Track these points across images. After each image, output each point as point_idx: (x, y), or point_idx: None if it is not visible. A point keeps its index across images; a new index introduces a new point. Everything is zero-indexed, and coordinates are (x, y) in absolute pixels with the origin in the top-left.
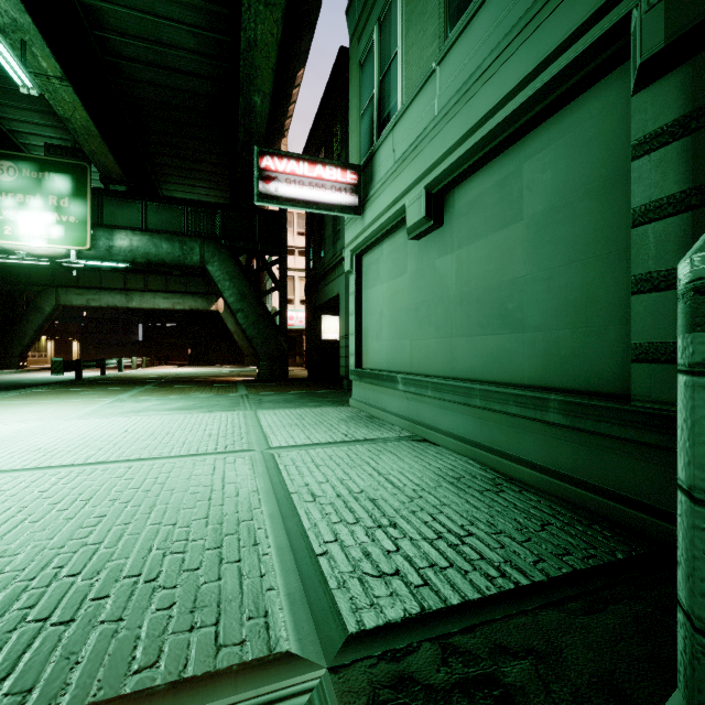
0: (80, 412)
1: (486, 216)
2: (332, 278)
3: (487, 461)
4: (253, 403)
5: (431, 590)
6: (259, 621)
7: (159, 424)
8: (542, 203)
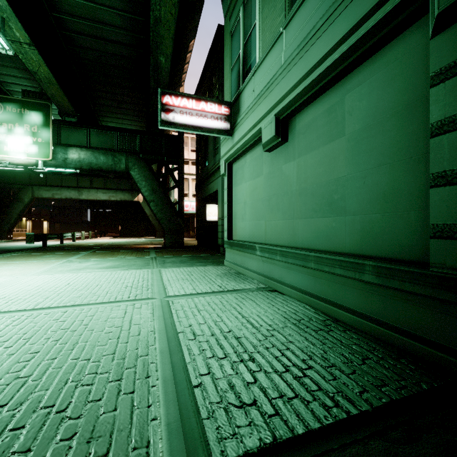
0: (40, 270)
1: (318, 134)
2: (213, 179)
3: (319, 306)
4: (159, 263)
5: (281, 420)
6: (141, 452)
7: (92, 279)
8: (359, 123)
